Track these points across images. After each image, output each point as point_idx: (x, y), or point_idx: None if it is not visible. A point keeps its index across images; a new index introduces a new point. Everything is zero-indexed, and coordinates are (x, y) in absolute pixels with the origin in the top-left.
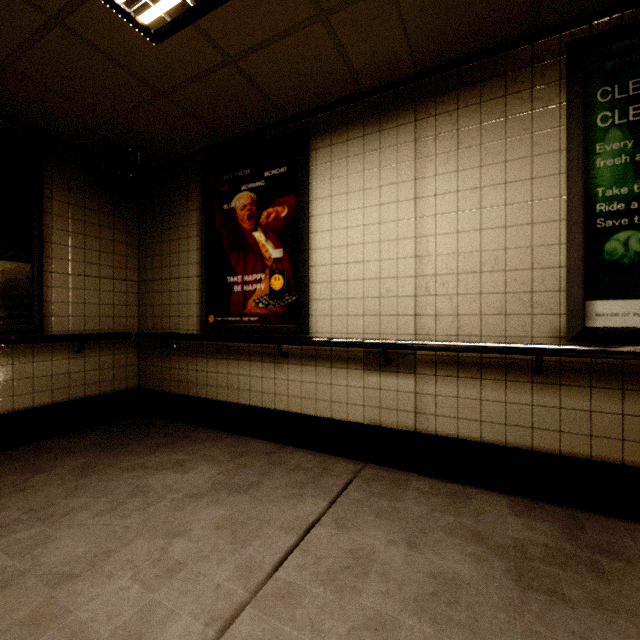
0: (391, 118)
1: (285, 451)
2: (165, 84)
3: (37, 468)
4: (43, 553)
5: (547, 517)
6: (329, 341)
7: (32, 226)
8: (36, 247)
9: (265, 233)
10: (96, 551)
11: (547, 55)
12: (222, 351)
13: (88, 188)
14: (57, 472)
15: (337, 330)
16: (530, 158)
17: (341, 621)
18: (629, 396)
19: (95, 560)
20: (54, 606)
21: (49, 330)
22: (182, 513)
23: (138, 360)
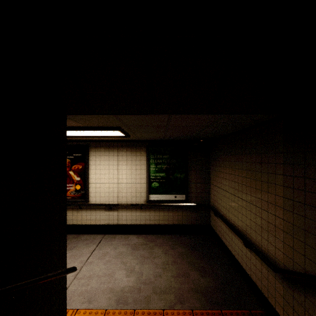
0: (112, 149)
1: (81, 236)
2: None
3: None
4: None
5: (142, 237)
6: (95, 205)
7: None
8: None
9: (74, 172)
10: None
11: (143, 145)
12: None
13: None
14: None
15: (97, 201)
16: (140, 165)
17: (102, 263)
18: (155, 212)
19: None
20: None
21: None
22: None
23: None
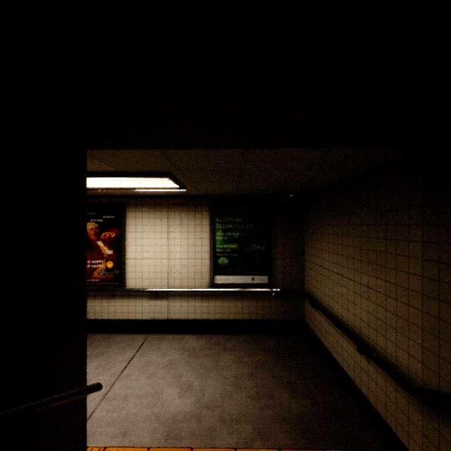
0: (159, 208)
1: (114, 336)
2: None
3: None
4: None
5: (204, 338)
6: (135, 290)
7: None
8: None
9: (103, 243)
10: None
11: (205, 203)
12: None
13: None
14: None
15: (138, 284)
16: (201, 232)
17: (144, 376)
18: (223, 301)
19: None
20: None
21: None
22: None
23: None
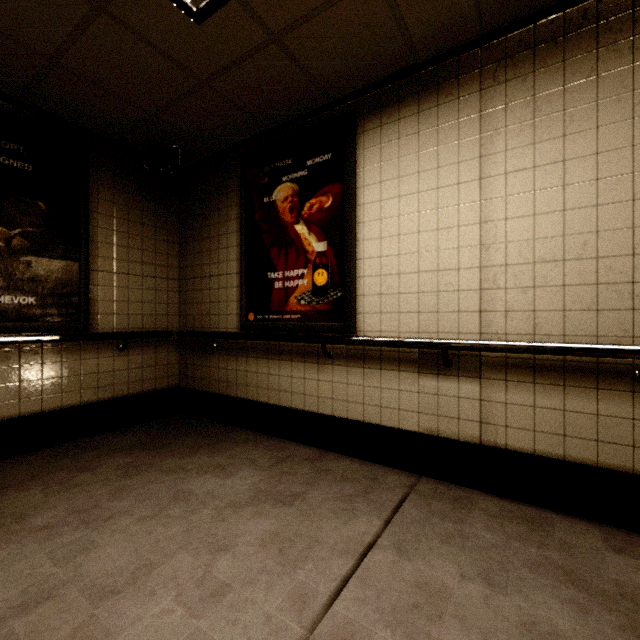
0: (451, 90)
1: (329, 458)
2: (206, 71)
3: (83, 466)
4: (86, 561)
5: None
6: (379, 340)
7: (79, 225)
8: (83, 246)
9: (308, 225)
10: (138, 563)
11: None
12: (262, 350)
13: (131, 187)
14: (102, 471)
15: (387, 328)
16: (631, 121)
17: None
18: None
19: (137, 574)
20: (95, 627)
21: (95, 328)
22: (225, 524)
23: (179, 359)
